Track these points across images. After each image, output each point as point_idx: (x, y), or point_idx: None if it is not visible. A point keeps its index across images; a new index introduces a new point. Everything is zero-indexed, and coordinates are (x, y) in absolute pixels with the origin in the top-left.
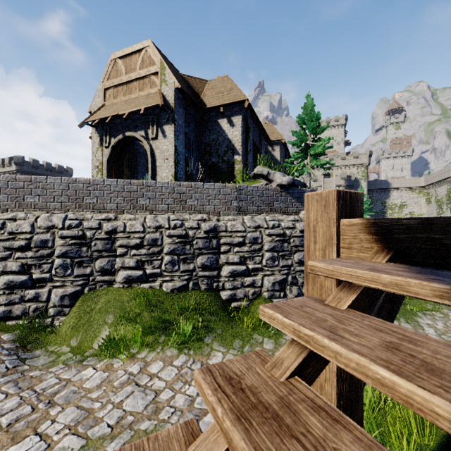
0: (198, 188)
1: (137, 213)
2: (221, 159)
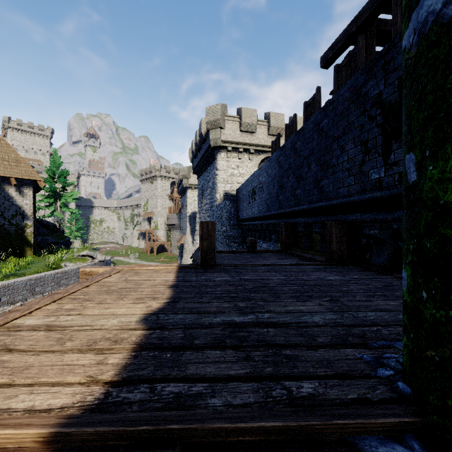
0: (66, 272)
1: (36, 297)
2: (8, 222)
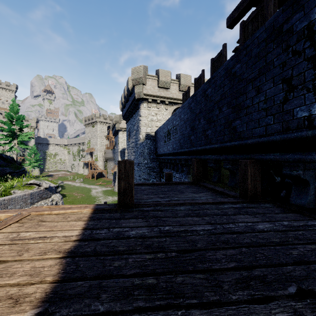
0: (13, 199)
1: None
2: None
